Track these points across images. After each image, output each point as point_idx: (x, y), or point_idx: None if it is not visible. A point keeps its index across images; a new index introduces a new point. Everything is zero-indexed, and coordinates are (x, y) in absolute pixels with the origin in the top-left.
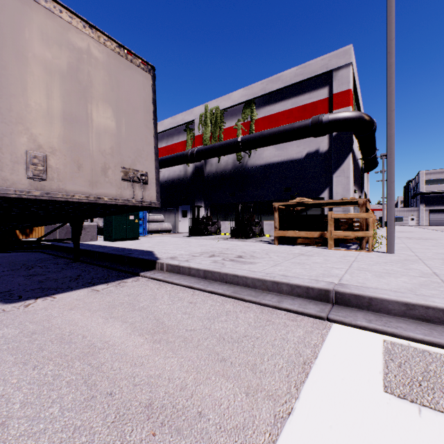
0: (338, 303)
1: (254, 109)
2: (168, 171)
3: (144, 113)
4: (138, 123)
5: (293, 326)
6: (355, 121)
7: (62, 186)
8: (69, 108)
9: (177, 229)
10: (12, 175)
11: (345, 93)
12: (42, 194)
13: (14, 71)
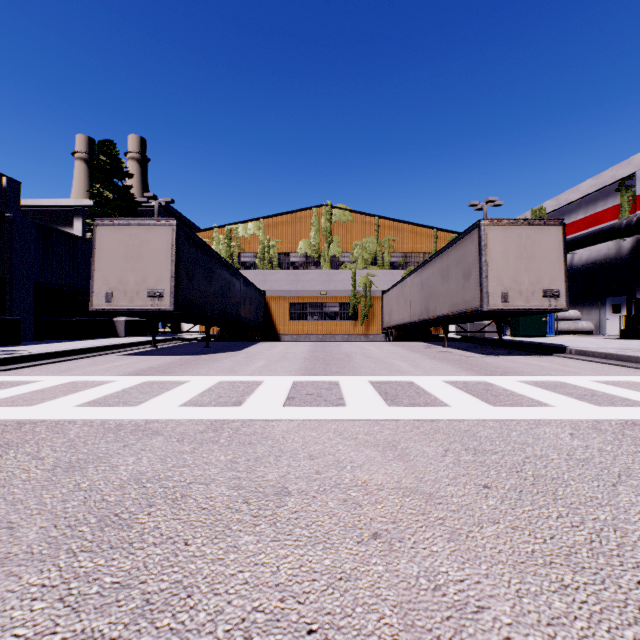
0: None
1: None
2: (586, 251)
3: (556, 253)
4: (552, 260)
5: None
6: None
7: (513, 304)
8: (515, 267)
9: (602, 331)
10: (496, 302)
11: None
12: (506, 309)
13: (496, 260)
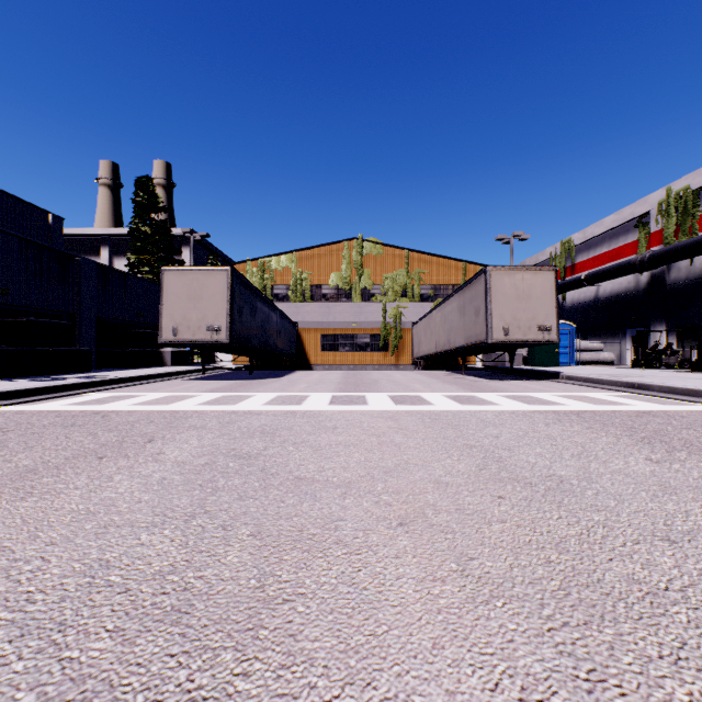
0: (638, 389)
1: None
2: (610, 284)
3: (549, 294)
4: (546, 301)
5: (602, 391)
6: None
7: (513, 337)
8: (515, 306)
9: (623, 361)
10: (499, 335)
11: None
12: (507, 341)
13: (499, 300)
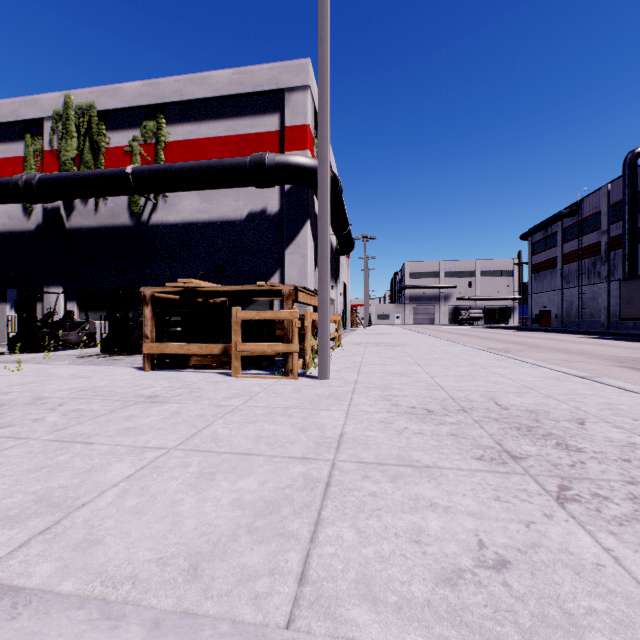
0: None
1: (164, 124)
2: None
3: None
4: None
5: None
6: (312, 172)
7: None
8: None
9: (2, 338)
10: None
11: (302, 129)
12: None
13: None
